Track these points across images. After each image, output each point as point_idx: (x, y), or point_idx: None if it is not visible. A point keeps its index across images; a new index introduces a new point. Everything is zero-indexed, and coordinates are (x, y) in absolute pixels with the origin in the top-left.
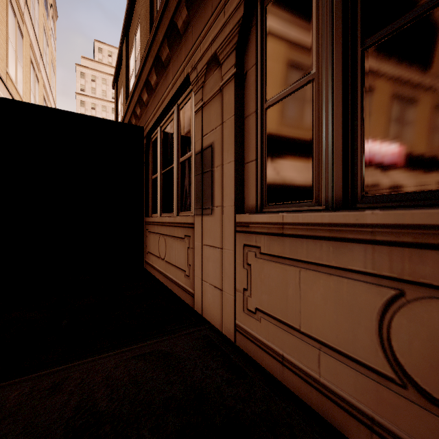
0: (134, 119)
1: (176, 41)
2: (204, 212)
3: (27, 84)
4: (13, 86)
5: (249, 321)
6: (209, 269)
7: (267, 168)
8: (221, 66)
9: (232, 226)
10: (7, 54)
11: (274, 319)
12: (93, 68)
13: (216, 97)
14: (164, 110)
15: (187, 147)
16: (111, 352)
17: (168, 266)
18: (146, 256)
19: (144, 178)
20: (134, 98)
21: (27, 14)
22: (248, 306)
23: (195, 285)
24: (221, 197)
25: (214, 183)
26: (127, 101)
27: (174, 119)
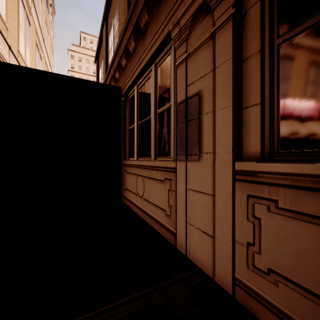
0: (113, 82)
1: (155, 6)
2: (188, 158)
3: (33, 61)
4: (23, 61)
5: (257, 280)
6: (196, 213)
7: (281, 111)
8: (212, 12)
9: (230, 173)
10: (19, 37)
11: (304, 291)
12: (80, 52)
13: (205, 45)
14: (141, 70)
15: (166, 99)
16: (107, 306)
17: (146, 203)
18: (124, 192)
19: (122, 128)
20: (114, 64)
21: (33, 8)
22: (256, 264)
23: (177, 226)
24: (213, 143)
25: (202, 130)
26: (108, 68)
27: (151, 77)
